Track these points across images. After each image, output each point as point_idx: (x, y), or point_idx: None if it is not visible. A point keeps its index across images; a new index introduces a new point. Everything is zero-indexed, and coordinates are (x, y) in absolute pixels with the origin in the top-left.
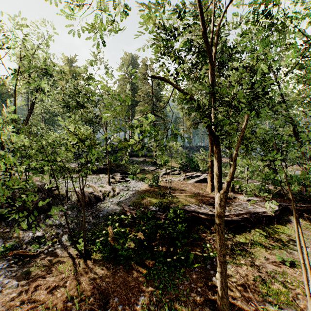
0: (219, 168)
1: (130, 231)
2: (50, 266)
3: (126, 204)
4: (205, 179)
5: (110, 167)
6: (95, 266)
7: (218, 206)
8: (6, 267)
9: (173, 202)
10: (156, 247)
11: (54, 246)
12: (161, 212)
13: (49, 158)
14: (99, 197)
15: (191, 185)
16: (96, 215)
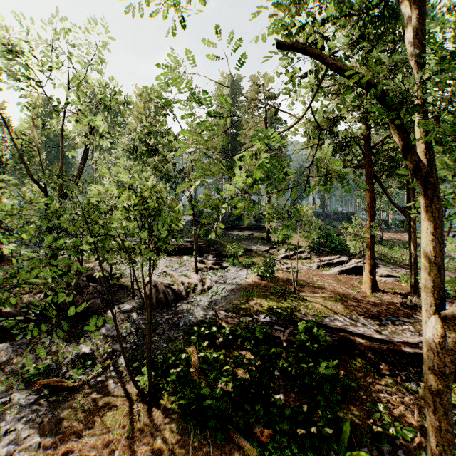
0: (436, 255)
1: (227, 357)
2: (93, 412)
3: (222, 308)
4: (356, 268)
5: (199, 245)
6: (165, 422)
7: (434, 348)
8: (31, 403)
9: (302, 309)
10: (273, 394)
11: (106, 373)
12: (281, 325)
13: (94, 231)
14: (180, 292)
15: (332, 279)
16: (174, 324)
